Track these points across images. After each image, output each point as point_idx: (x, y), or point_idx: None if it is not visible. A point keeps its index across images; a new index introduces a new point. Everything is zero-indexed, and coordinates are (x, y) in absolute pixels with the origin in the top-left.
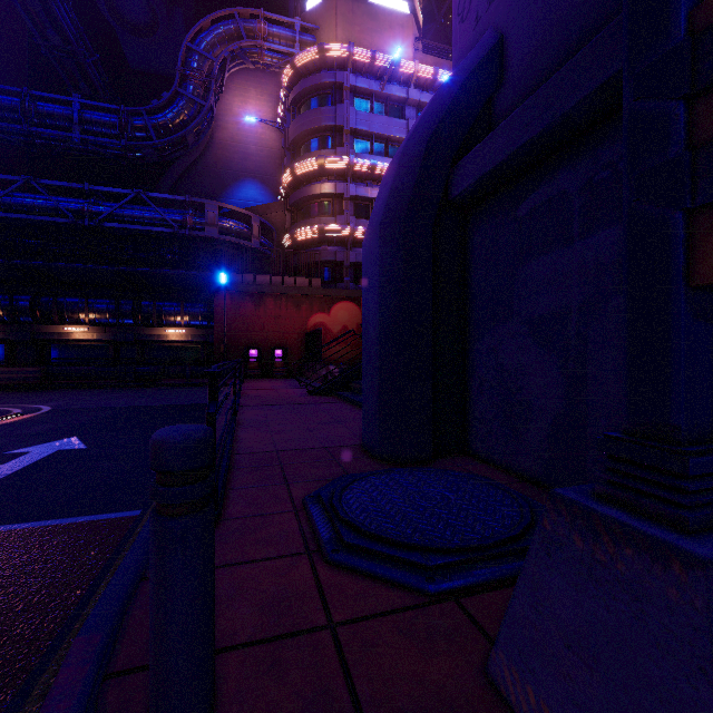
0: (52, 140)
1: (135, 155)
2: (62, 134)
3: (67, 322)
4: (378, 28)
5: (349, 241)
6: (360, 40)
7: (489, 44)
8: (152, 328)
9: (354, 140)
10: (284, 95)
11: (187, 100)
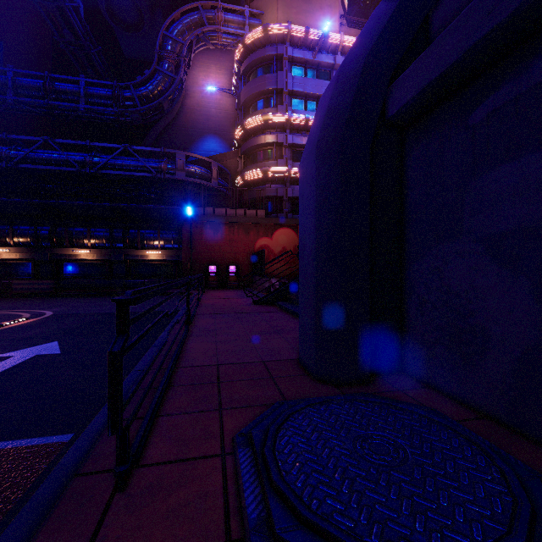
0: (66, 111)
1: (125, 119)
2: (73, 105)
3: (75, 246)
4: (310, 9)
5: (287, 180)
6: (296, 20)
7: None
8: (136, 250)
9: (292, 100)
10: (237, 68)
11: (163, 75)
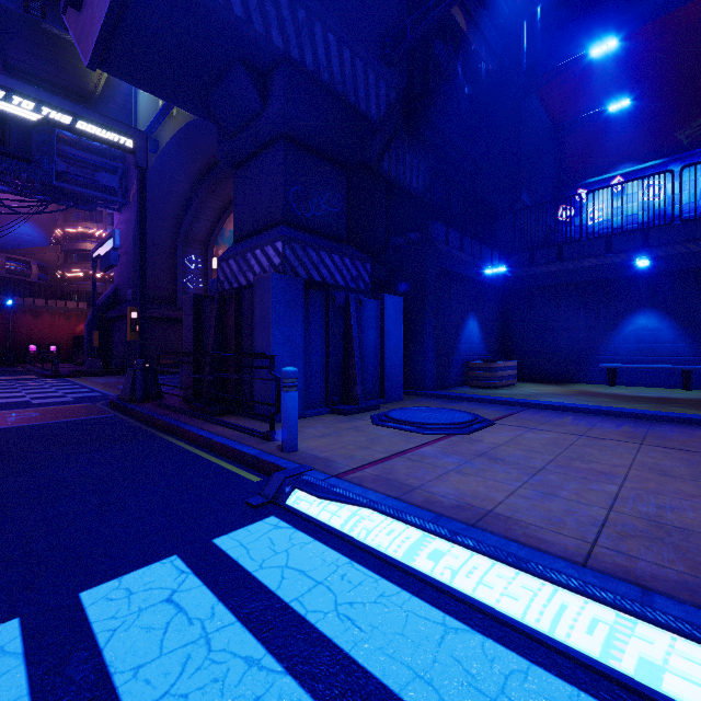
0: None
1: None
2: None
3: None
4: None
5: (107, 280)
6: None
7: (116, 287)
8: None
9: (112, 218)
10: None
11: None
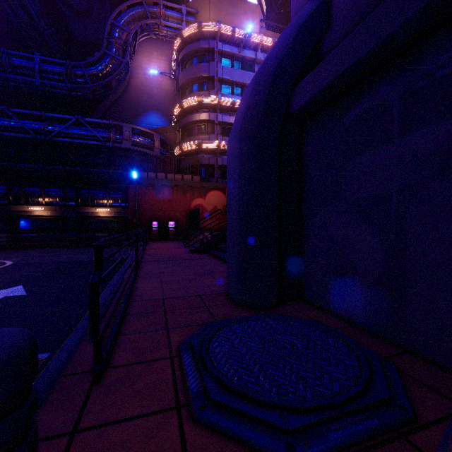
0: (21, 83)
1: (77, 94)
2: (28, 79)
3: (30, 204)
4: (236, 12)
5: (218, 151)
6: (225, 20)
7: None
8: (87, 207)
9: (221, 85)
10: (175, 56)
11: (111, 58)
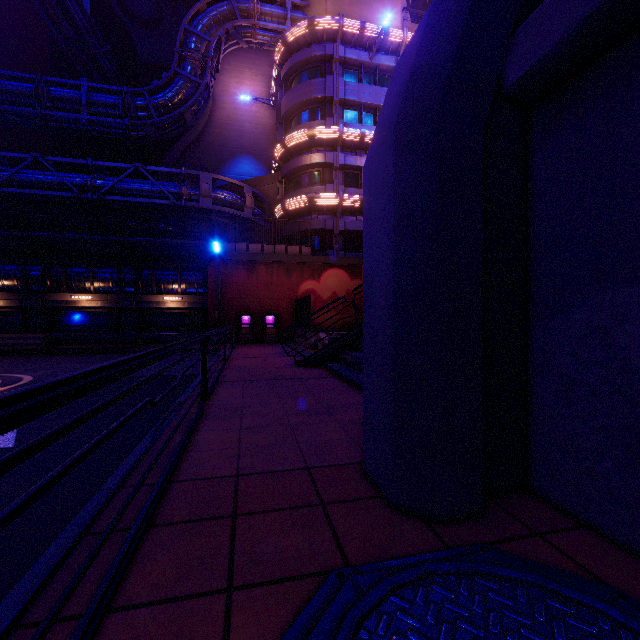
0: (64, 123)
1: (138, 134)
2: (72, 115)
3: (74, 290)
4: None
5: (338, 209)
6: (349, 13)
7: None
8: (151, 295)
9: (344, 111)
10: (276, 72)
11: (185, 80)
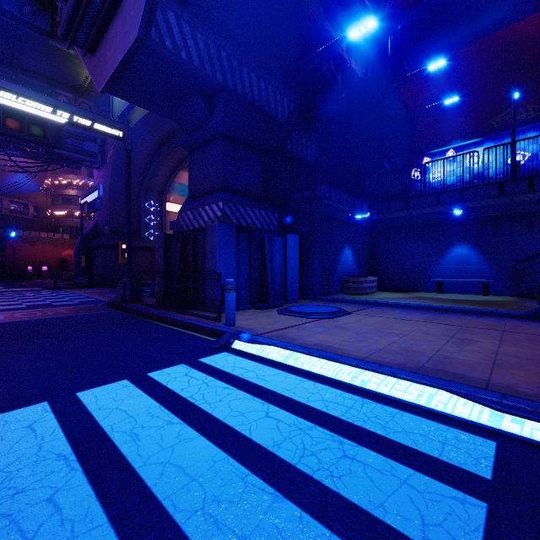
0: None
1: None
2: None
3: None
4: None
5: (85, 218)
6: None
7: (95, 224)
8: None
9: (88, 171)
10: None
11: None
